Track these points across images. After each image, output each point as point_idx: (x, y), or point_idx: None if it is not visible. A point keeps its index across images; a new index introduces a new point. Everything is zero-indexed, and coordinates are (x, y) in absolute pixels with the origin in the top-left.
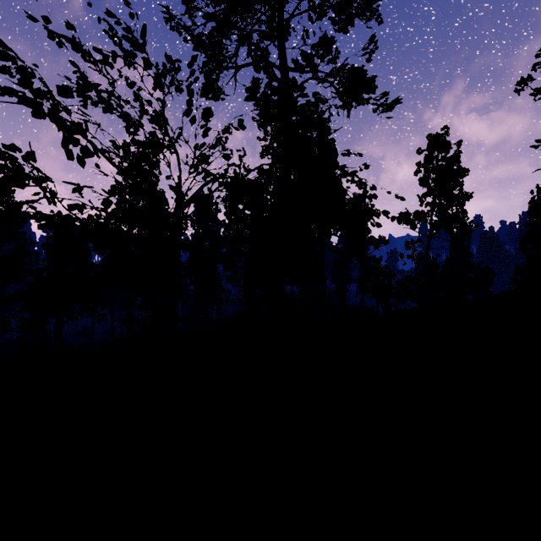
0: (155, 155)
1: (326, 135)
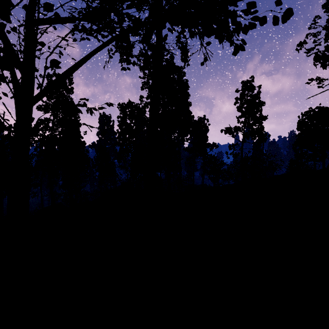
0: (70, 84)
1: (187, 56)
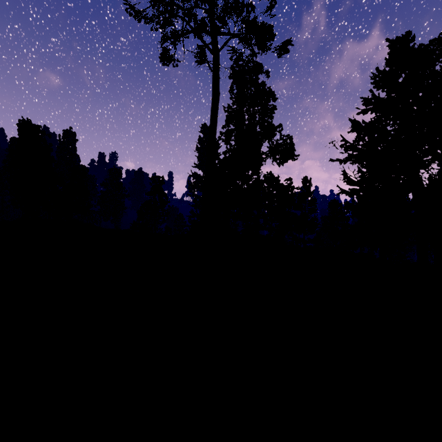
0: None
1: None
